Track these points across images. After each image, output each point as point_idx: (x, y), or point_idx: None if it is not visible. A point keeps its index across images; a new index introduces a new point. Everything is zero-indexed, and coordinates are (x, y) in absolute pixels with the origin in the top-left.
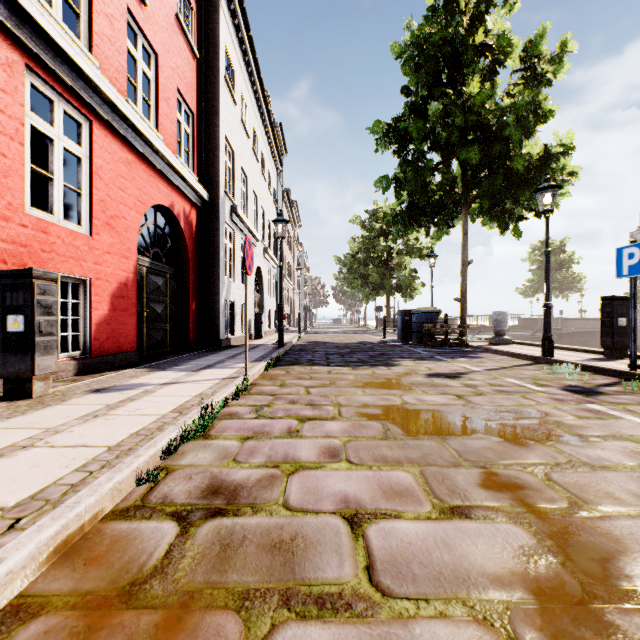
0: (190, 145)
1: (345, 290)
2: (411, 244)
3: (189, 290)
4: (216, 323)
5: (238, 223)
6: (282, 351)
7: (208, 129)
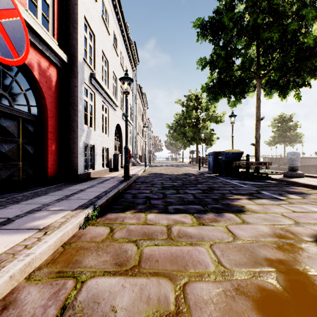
0: (50, 14)
1: (171, 142)
2: (211, 114)
3: (47, 133)
4: (74, 161)
5: (98, 88)
6: (125, 185)
7: (68, 6)
